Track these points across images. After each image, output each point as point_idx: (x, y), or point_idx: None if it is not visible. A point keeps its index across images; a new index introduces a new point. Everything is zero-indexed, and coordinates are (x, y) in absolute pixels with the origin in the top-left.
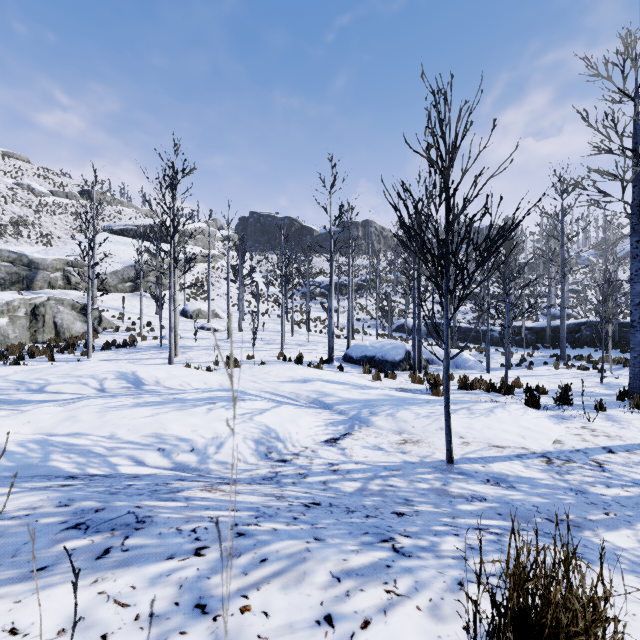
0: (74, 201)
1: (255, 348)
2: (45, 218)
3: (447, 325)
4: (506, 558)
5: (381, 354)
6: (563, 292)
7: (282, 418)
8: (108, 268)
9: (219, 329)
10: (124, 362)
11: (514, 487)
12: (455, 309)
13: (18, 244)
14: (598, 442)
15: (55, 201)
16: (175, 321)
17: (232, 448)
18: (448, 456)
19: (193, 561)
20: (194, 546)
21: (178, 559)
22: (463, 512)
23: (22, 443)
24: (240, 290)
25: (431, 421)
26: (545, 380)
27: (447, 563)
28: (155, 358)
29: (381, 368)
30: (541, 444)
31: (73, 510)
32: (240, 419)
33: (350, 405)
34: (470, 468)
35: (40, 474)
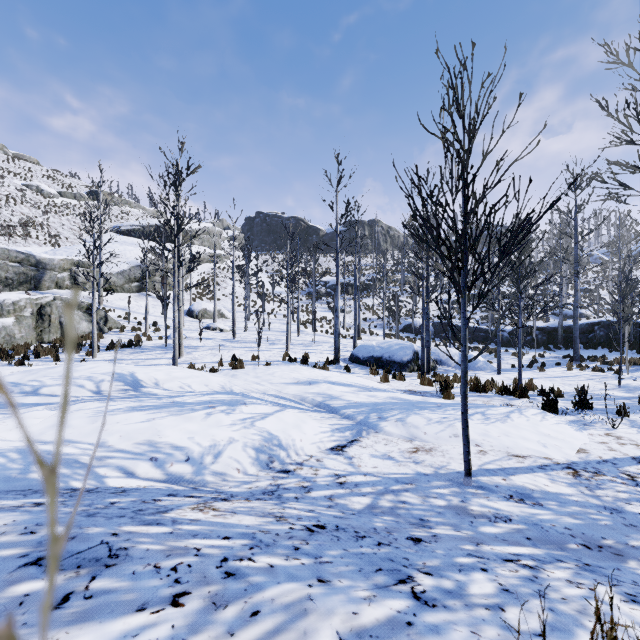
0: (82, 202)
1: (260, 348)
2: (53, 219)
3: (465, 325)
4: (549, 606)
5: (388, 355)
6: (576, 291)
7: (285, 423)
8: (115, 268)
9: (224, 329)
10: (128, 362)
11: (541, 504)
12: (474, 307)
13: (27, 245)
14: (626, 451)
15: (63, 202)
16: (180, 321)
17: (231, 457)
18: (466, 468)
19: (168, 614)
20: (172, 591)
21: (150, 611)
22: (487, 536)
23: (3, 452)
24: (246, 290)
25: (444, 427)
26: (559, 382)
27: (480, 616)
28: (160, 358)
29: (388, 369)
30: (564, 453)
31: (38, 539)
32: (241, 425)
33: (357, 409)
34: (490, 481)
35: (17, 488)
